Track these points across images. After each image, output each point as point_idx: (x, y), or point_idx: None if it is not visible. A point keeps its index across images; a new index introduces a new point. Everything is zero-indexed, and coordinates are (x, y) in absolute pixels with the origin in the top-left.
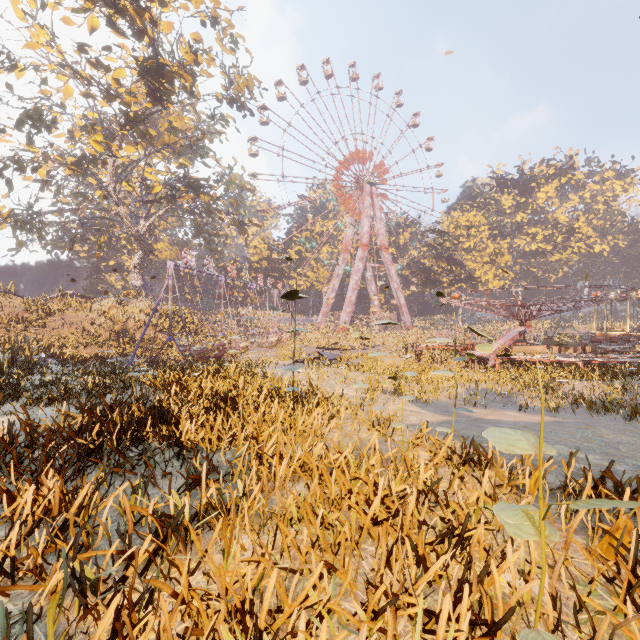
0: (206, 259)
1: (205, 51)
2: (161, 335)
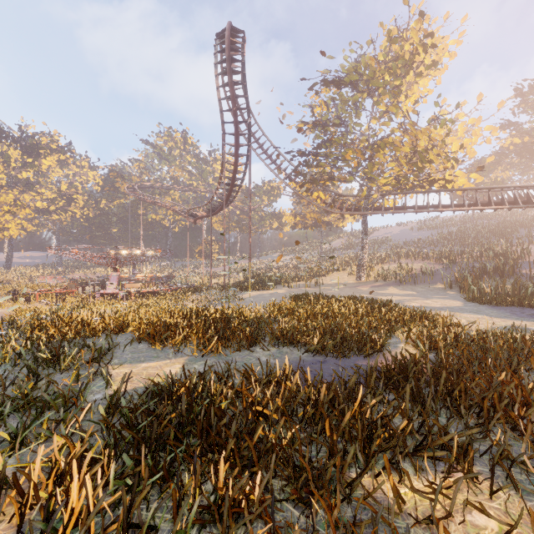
0: None
1: None
2: None
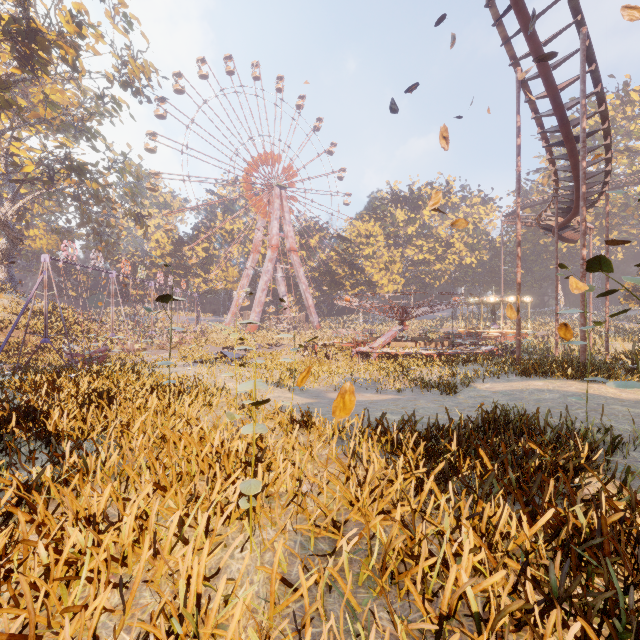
0: (93, 253)
1: (91, 25)
2: (34, 337)
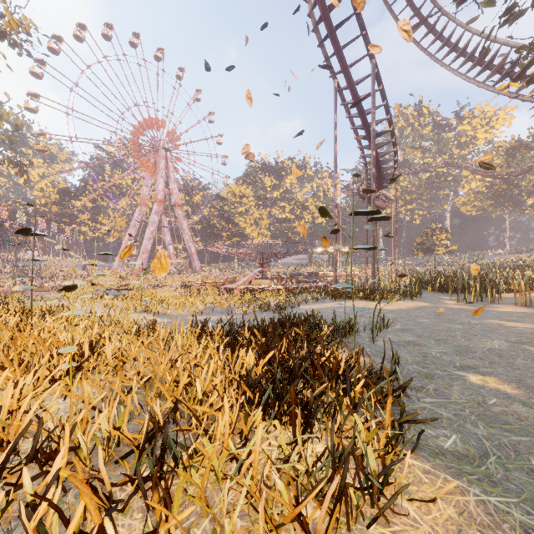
0: None
1: None
2: None
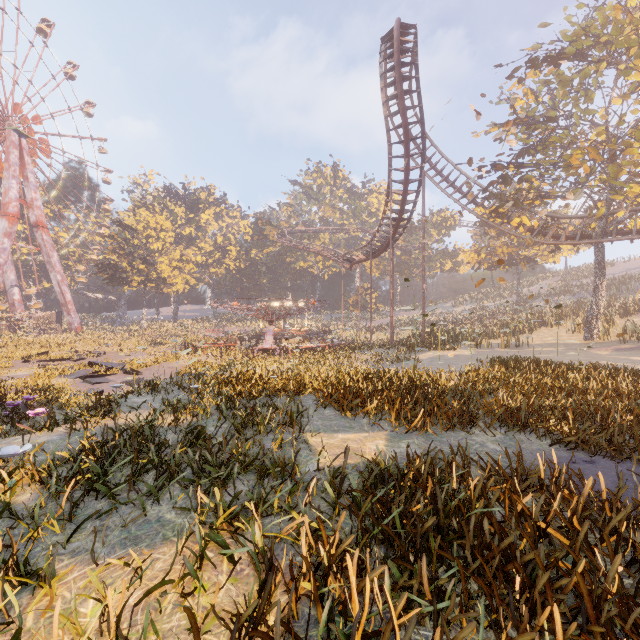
0: None
1: None
2: None
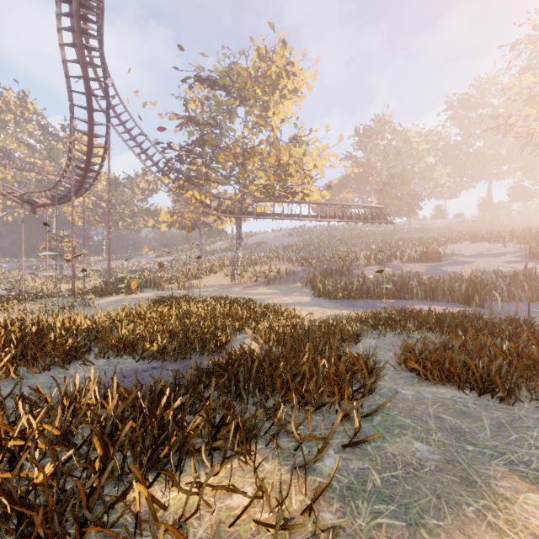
0: None
1: None
2: None
